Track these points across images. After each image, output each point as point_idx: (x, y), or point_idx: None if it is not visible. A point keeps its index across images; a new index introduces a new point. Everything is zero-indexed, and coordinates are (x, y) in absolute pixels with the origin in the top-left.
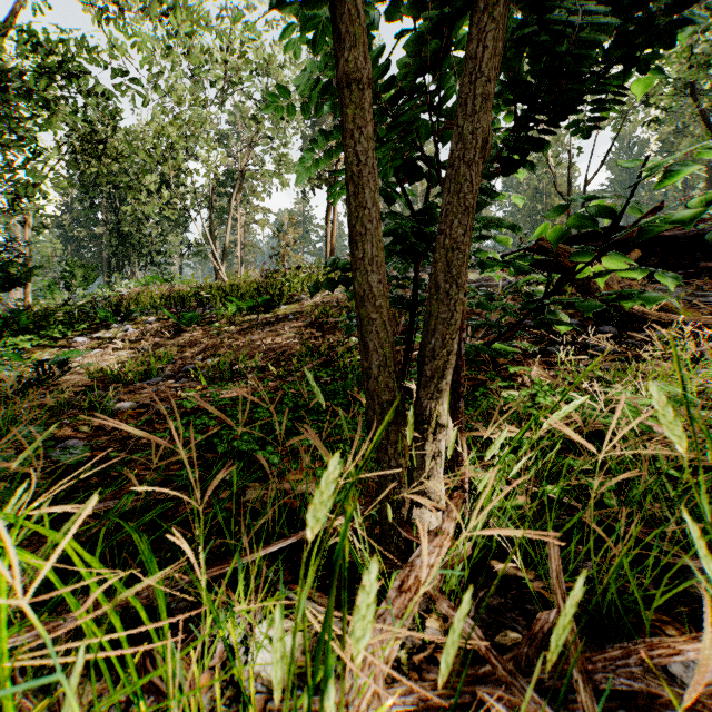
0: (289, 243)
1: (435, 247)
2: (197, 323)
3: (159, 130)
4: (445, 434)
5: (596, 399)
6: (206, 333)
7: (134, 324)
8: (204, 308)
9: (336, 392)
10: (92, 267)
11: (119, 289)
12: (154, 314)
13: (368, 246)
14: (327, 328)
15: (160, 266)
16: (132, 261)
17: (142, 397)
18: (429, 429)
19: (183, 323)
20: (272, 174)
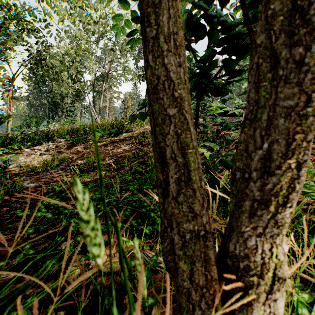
0: (129, 106)
1: (267, 1)
2: (82, 142)
3: (66, 51)
4: (283, 289)
5: (314, 188)
6: (85, 146)
7: (53, 142)
8: (87, 135)
9: (146, 179)
10: (40, 117)
11: (51, 127)
12: (64, 138)
13: (164, 16)
14: (144, 144)
15: (72, 117)
16: (59, 115)
17: (44, 180)
18: (262, 286)
19: (75, 142)
20: (121, 75)
